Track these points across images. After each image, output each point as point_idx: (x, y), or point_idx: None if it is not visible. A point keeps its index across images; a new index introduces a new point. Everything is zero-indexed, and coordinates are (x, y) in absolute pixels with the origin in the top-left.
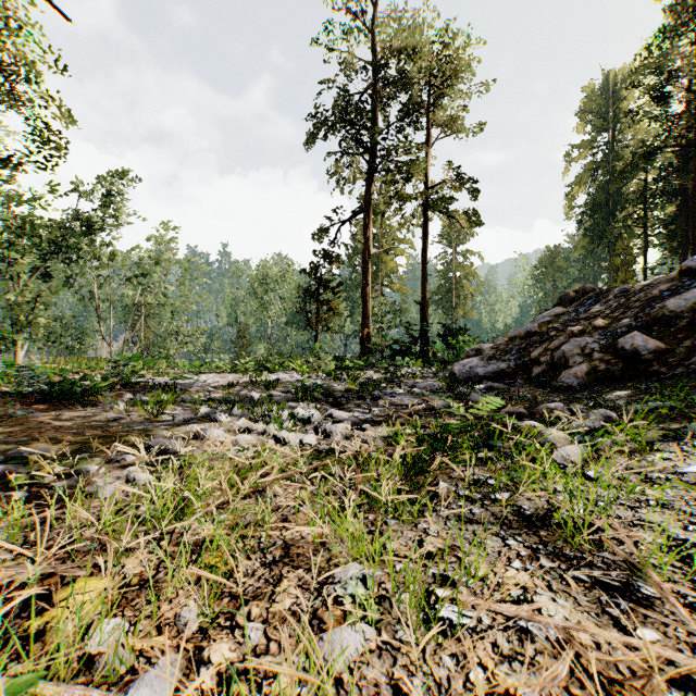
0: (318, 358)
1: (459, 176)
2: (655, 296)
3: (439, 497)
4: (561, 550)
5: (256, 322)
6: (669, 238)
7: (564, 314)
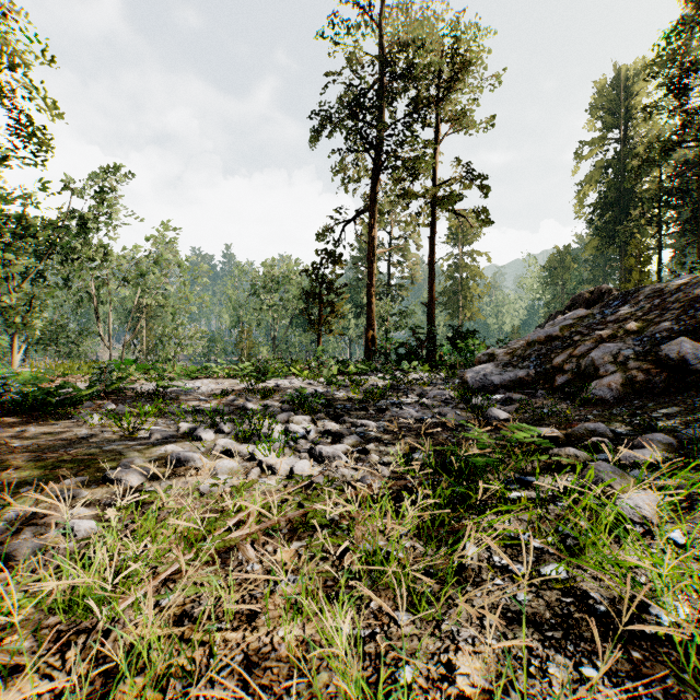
0: (320, 362)
1: (468, 172)
2: (697, 296)
3: (468, 570)
4: (678, 699)
5: (258, 324)
6: (684, 237)
7: (589, 317)
